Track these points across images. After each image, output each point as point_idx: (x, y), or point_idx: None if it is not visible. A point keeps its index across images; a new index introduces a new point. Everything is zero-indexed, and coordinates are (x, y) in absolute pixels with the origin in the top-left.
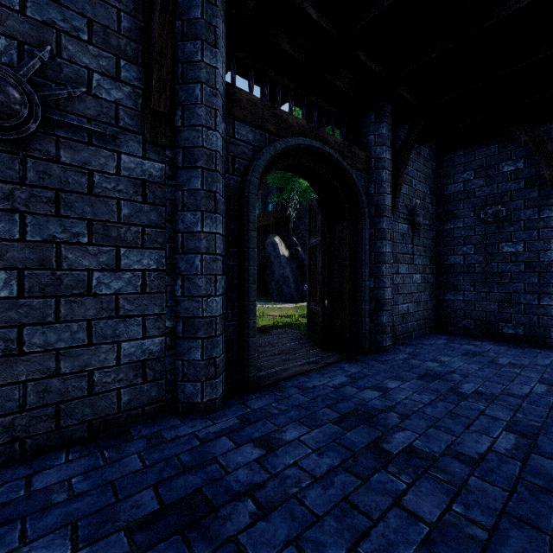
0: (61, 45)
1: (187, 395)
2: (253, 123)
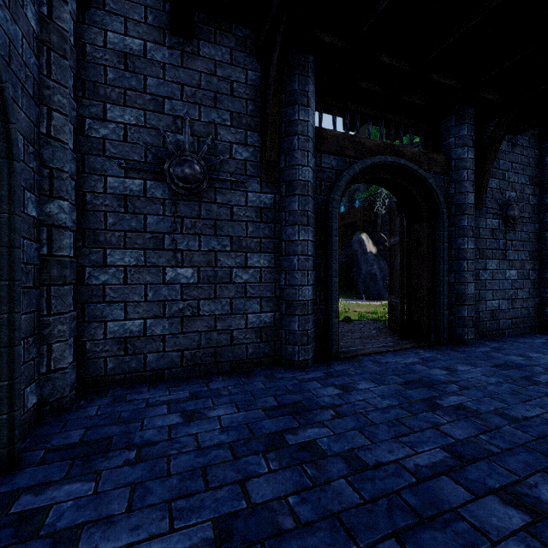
0: (217, 132)
1: (288, 354)
2: (336, 153)
